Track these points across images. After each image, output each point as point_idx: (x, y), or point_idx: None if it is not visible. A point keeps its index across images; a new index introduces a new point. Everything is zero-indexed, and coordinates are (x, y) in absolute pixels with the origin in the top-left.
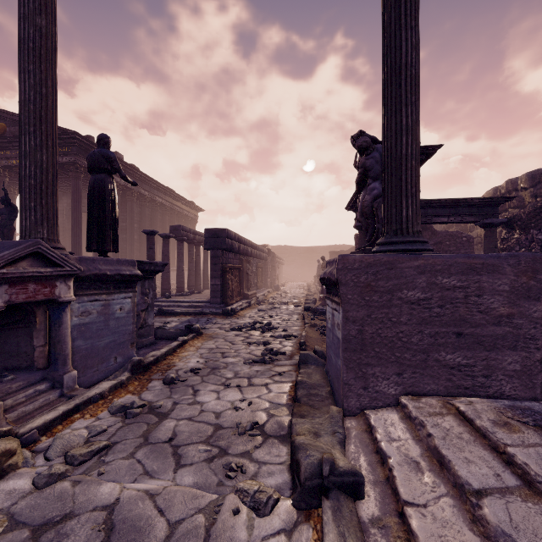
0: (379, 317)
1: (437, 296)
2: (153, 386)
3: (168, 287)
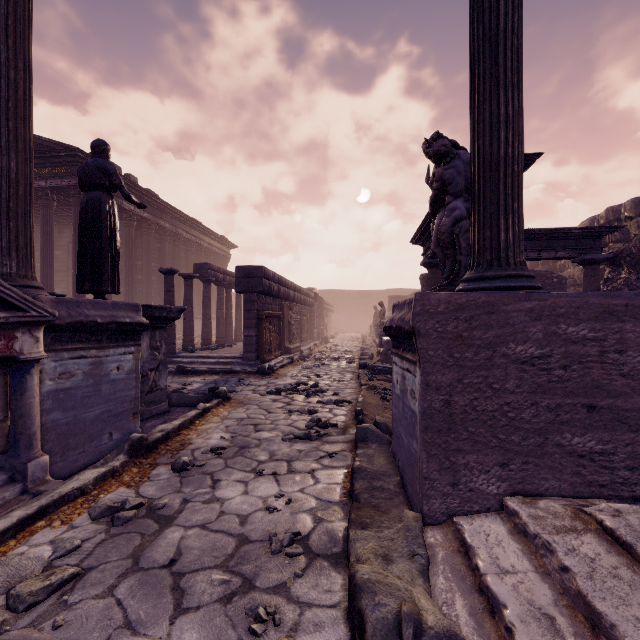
0: (475, 382)
1: (559, 353)
2: (158, 474)
3: (191, 339)
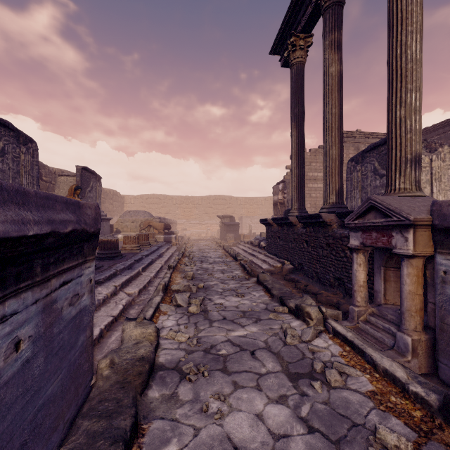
0: None
1: None
2: (386, 419)
3: None
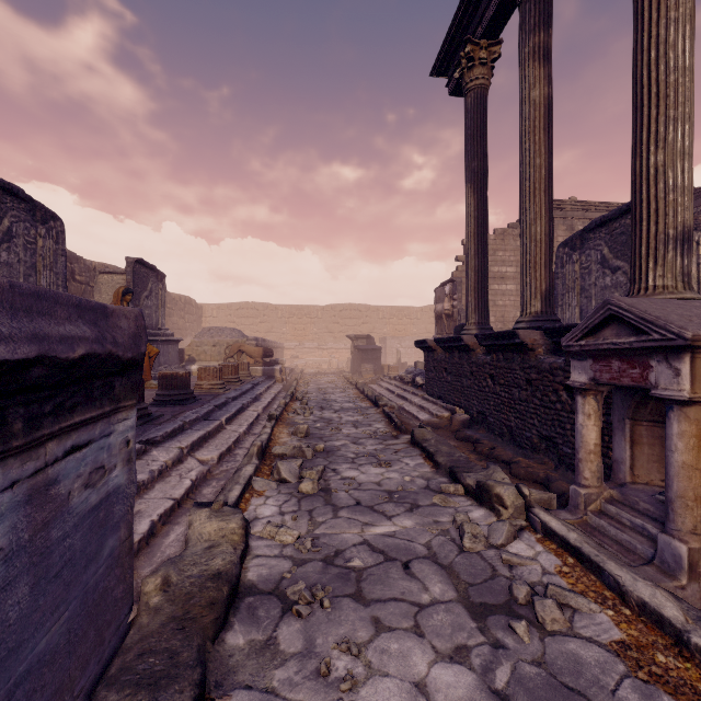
0: None
1: None
2: (652, 698)
3: None
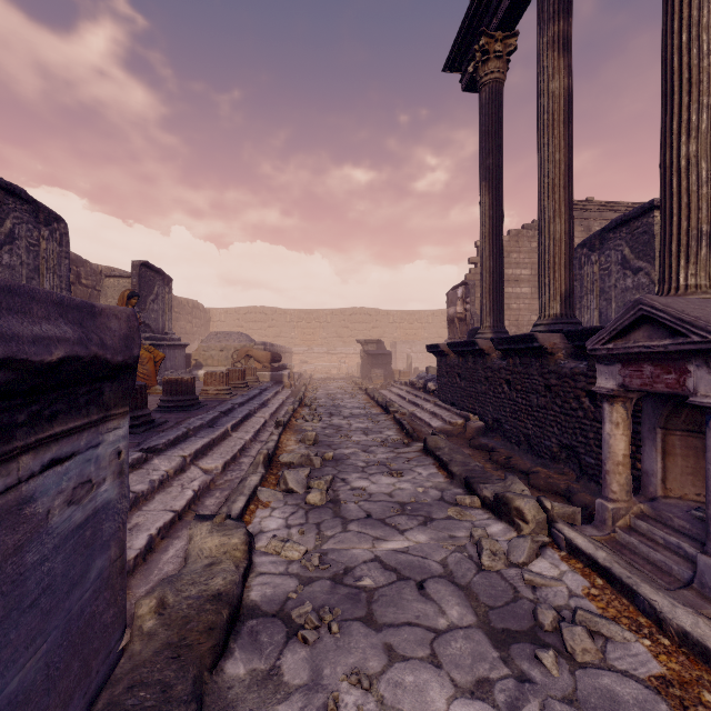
0: None
1: None
2: None
3: None
